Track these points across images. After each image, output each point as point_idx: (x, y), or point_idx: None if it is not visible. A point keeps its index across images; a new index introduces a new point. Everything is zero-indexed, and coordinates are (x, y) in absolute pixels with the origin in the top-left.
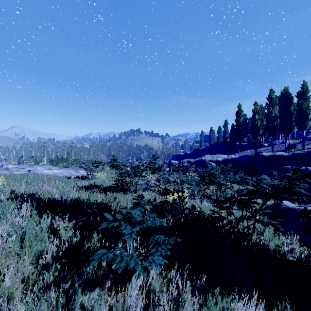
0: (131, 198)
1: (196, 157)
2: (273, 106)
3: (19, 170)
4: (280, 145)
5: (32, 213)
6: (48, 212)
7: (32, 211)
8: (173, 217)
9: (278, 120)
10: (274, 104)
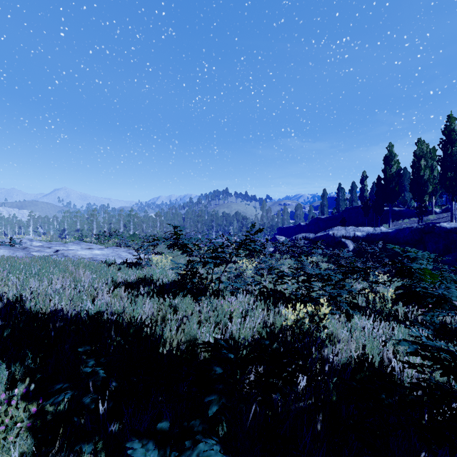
0: (208, 309)
1: (315, 230)
2: (454, 144)
3: (42, 250)
4: None
5: None
6: None
7: None
8: None
9: None
10: (456, 140)
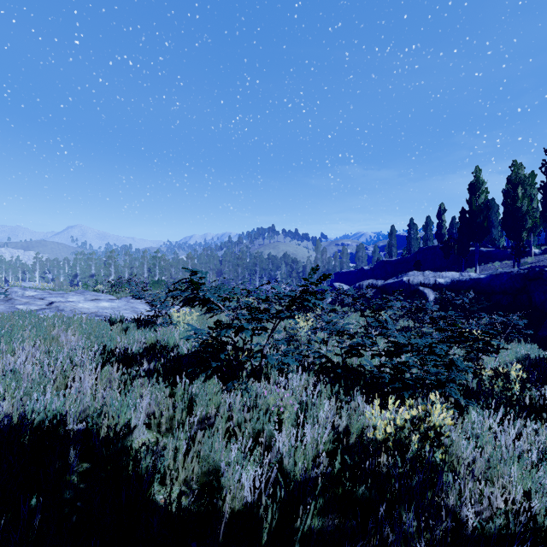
0: (243, 403)
1: (382, 276)
2: None
3: (32, 302)
4: None
5: None
6: None
7: None
8: None
9: None
10: None
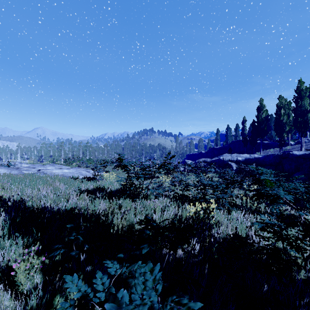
0: (140, 206)
1: (212, 156)
2: (302, 99)
3: (29, 169)
4: (309, 143)
5: (4, 231)
6: (18, 235)
7: (5, 229)
8: (197, 242)
9: (308, 114)
10: (304, 96)
